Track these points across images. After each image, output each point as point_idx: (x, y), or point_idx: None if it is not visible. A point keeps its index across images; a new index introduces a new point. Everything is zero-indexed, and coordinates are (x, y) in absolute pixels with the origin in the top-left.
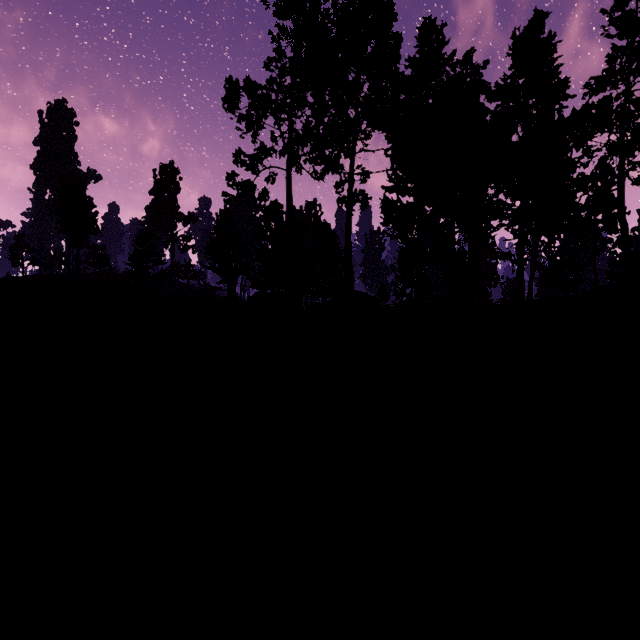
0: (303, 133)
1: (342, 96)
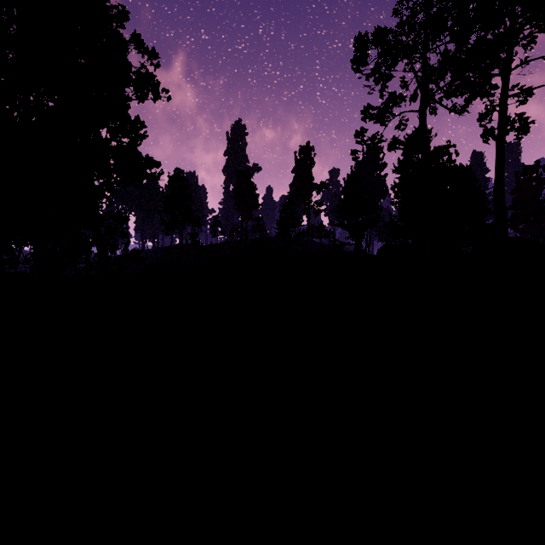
0: (441, 64)
1: (493, 4)
